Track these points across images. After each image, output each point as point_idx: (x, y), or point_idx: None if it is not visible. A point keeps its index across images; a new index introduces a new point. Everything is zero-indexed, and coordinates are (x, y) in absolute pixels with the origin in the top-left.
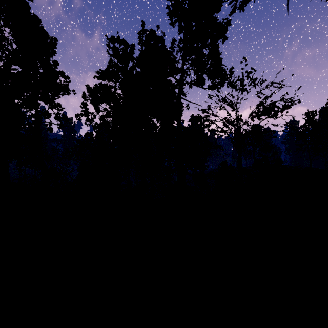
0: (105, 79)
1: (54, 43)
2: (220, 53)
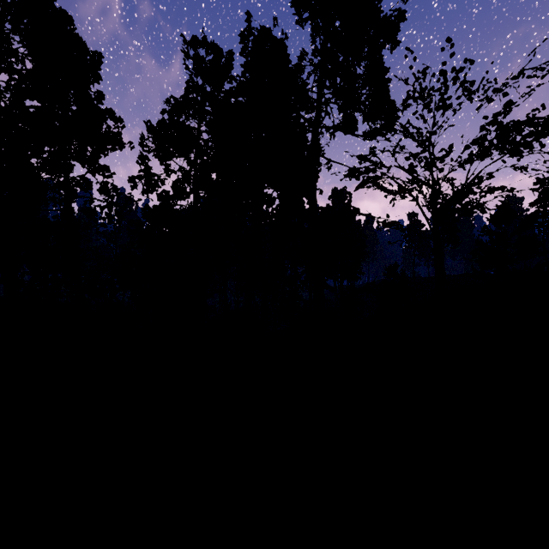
0: (181, 114)
1: (97, 61)
2: (387, 69)
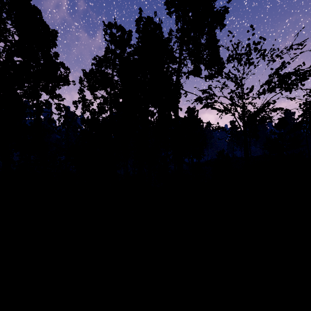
0: (102, 65)
1: (55, 35)
2: (218, 40)
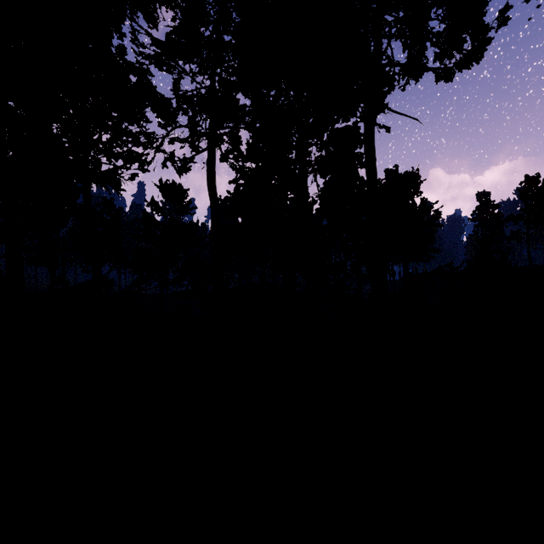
0: None
1: None
2: None
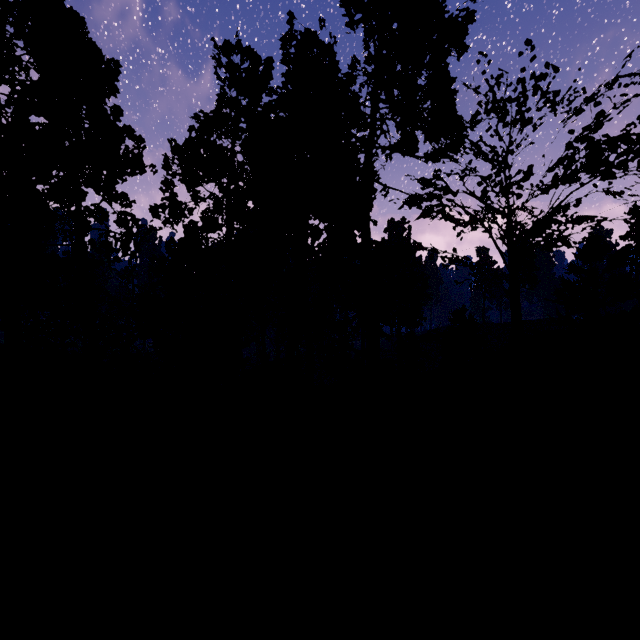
0: (211, 132)
1: (114, 71)
2: (453, 79)
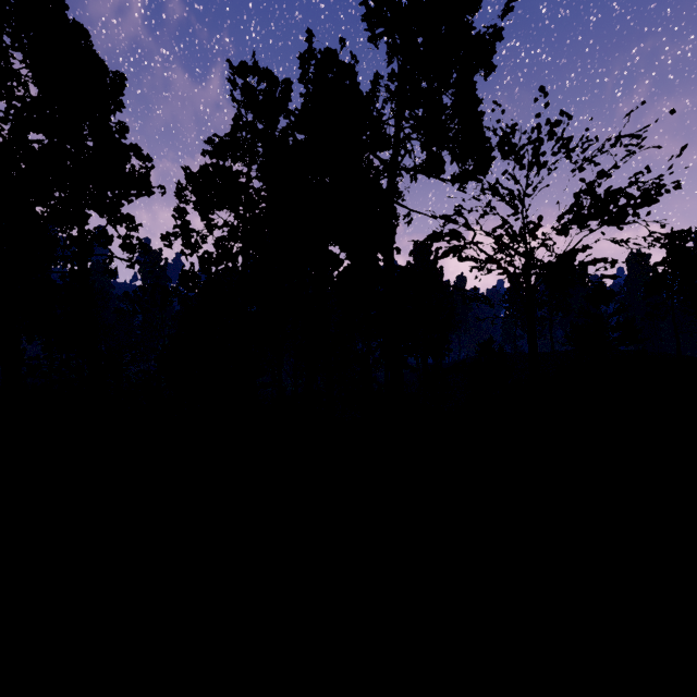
0: (226, 156)
1: (119, 84)
2: (480, 101)
